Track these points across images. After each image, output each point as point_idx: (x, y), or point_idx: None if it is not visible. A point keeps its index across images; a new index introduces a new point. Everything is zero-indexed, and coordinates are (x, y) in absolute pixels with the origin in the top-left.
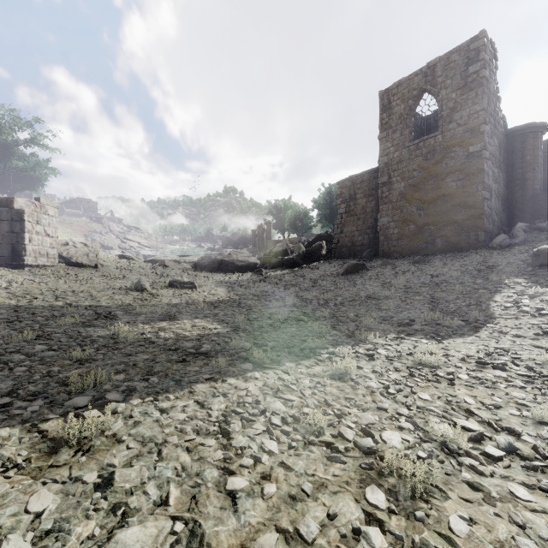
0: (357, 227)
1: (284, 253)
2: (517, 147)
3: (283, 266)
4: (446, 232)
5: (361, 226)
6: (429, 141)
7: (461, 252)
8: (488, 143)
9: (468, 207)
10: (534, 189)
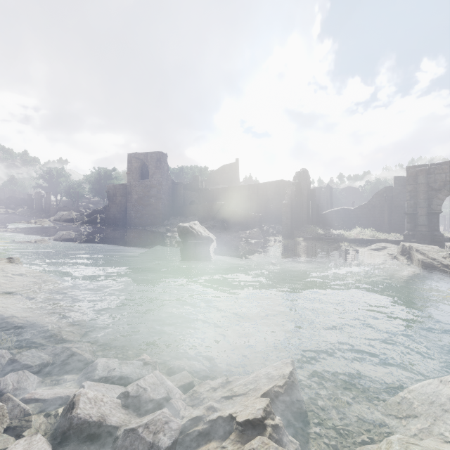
0: (117, 210)
1: (72, 220)
2: (175, 189)
3: (72, 228)
4: (151, 218)
5: (119, 210)
6: (146, 182)
7: (155, 225)
8: (164, 189)
9: (158, 210)
10: (180, 204)
